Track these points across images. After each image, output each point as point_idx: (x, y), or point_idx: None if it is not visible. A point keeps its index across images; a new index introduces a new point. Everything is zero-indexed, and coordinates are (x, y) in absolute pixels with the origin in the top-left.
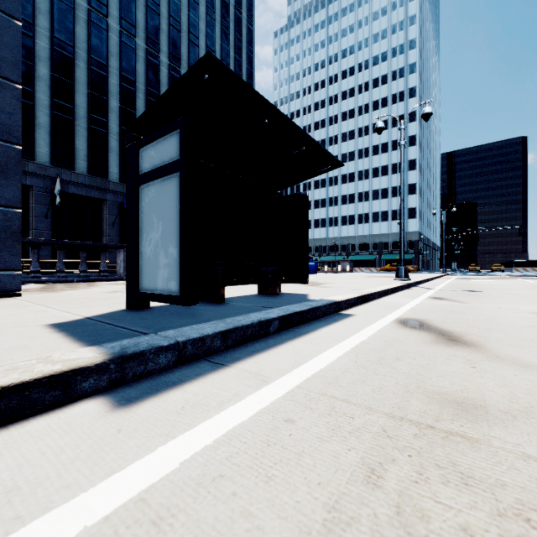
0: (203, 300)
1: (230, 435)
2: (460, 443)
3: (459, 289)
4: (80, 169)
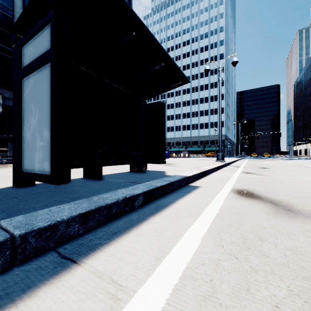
0: (86, 177)
1: None
2: None
3: (255, 167)
4: None
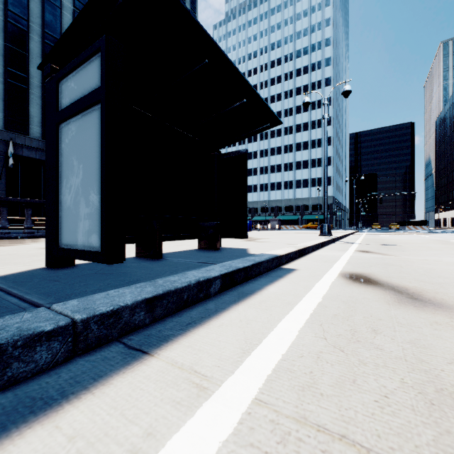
0: (139, 256)
1: None
2: None
3: (376, 243)
4: (34, 135)
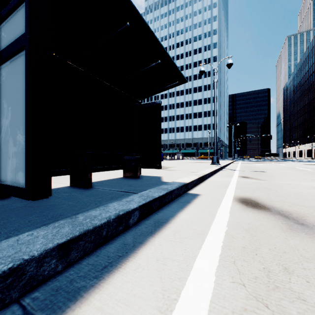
0: (73, 185)
1: None
2: None
3: (251, 170)
4: None
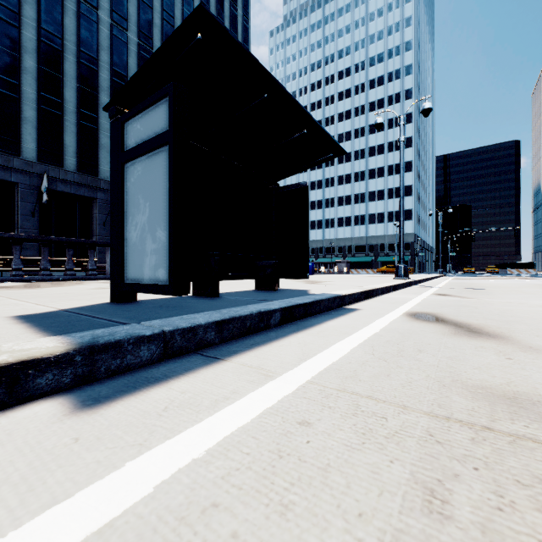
0: (196, 295)
1: (227, 444)
2: (535, 449)
3: (461, 287)
4: (68, 166)
